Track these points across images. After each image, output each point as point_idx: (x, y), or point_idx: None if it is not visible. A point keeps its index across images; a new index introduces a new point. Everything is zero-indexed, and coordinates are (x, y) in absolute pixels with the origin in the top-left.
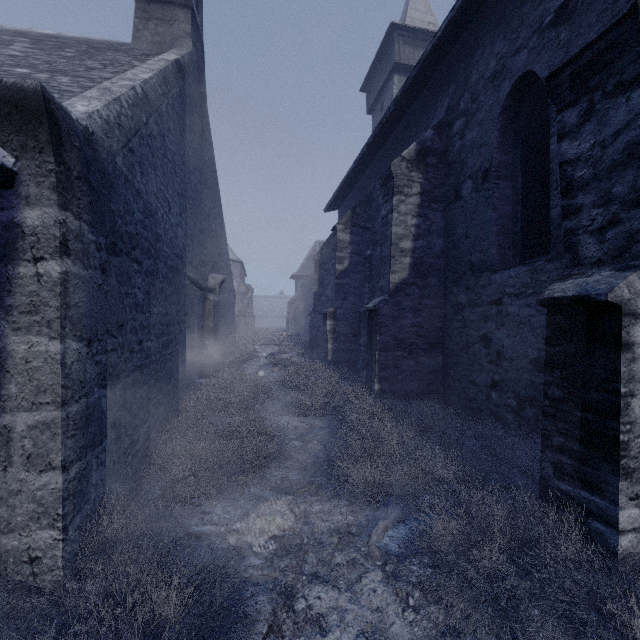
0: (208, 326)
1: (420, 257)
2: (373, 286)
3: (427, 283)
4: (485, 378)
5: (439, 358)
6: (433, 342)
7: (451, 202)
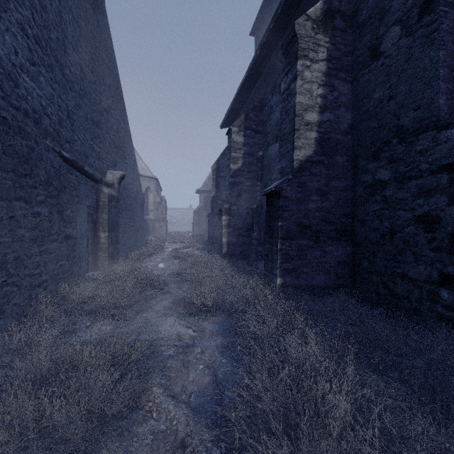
0: (102, 218)
1: (327, 132)
2: (265, 184)
3: (334, 162)
4: (426, 271)
5: (347, 247)
6: (341, 229)
7: (364, 66)
